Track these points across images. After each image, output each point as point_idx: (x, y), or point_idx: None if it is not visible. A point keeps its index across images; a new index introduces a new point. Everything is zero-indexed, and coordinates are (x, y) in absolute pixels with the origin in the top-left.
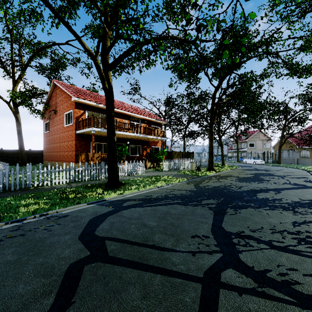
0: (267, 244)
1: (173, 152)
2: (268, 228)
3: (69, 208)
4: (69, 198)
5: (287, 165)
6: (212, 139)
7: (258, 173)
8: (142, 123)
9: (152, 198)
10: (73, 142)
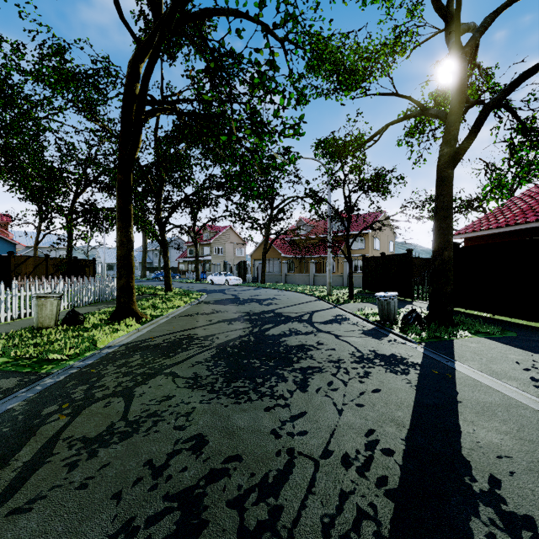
0: None
1: (13, 259)
2: None
3: None
4: None
5: (276, 284)
6: (128, 214)
7: (251, 312)
8: None
9: None
10: None
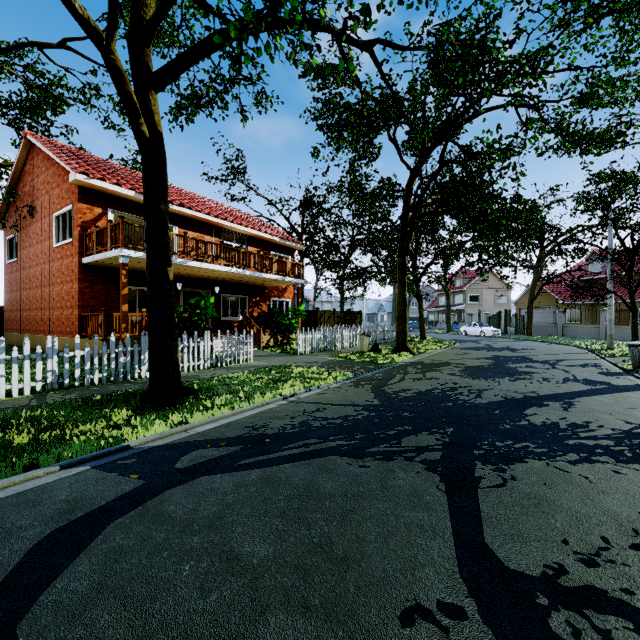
0: None
1: (319, 312)
2: (625, 542)
3: None
4: (13, 445)
5: (545, 337)
6: (404, 283)
7: (498, 356)
8: (249, 245)
9: (266, 434)
10: (74, 286)
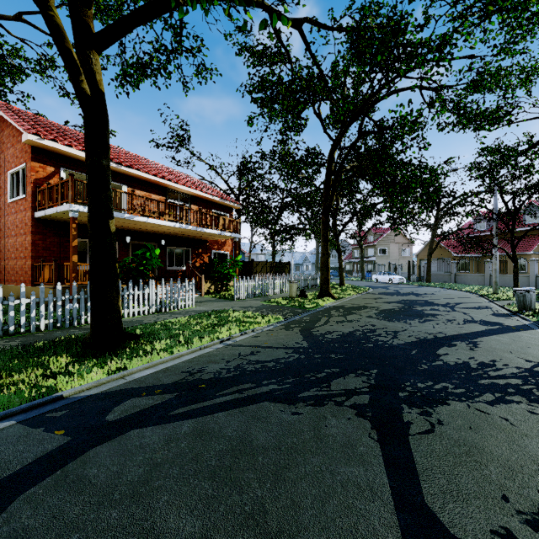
0: None
1: (254, 263)
2: None
3: None
4: None
5: (442, 284)
6: (327, 238)
7: (406, 300)
8: (192, 203)
9: (202, 379)
10: (27, 238)
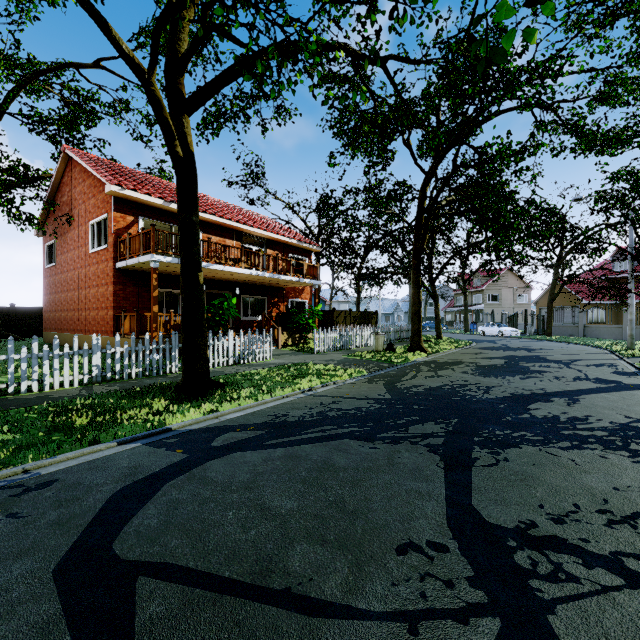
0: (615, 571)
1: (335, 313)
2: (593, 508)
3: (64, 457)
4: (76, 426)
5: (566, 337)
6: (419, 284)
7: (513, 355)
8: (268, 248)
9: (288, 421)
10: (109, 288)
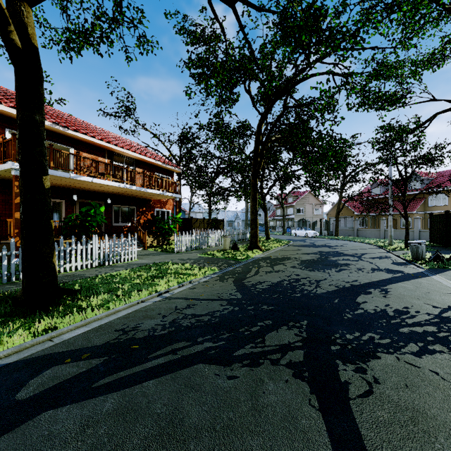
0: None
1: (193, 220)
2: None
3: None
4: None
5: (347, 237)
6: (256, 198)
7: (321, 251)
8: (137, 167)
9: (135, 338)
10: None
